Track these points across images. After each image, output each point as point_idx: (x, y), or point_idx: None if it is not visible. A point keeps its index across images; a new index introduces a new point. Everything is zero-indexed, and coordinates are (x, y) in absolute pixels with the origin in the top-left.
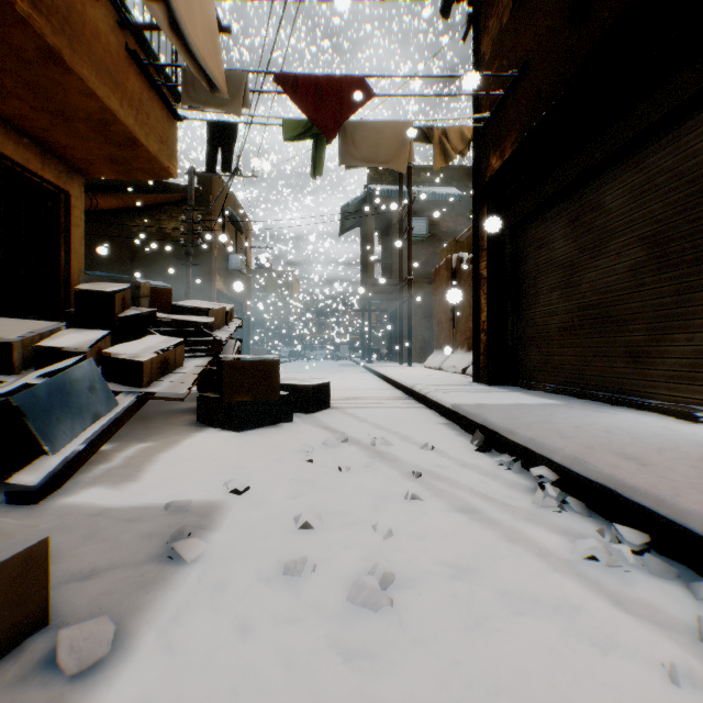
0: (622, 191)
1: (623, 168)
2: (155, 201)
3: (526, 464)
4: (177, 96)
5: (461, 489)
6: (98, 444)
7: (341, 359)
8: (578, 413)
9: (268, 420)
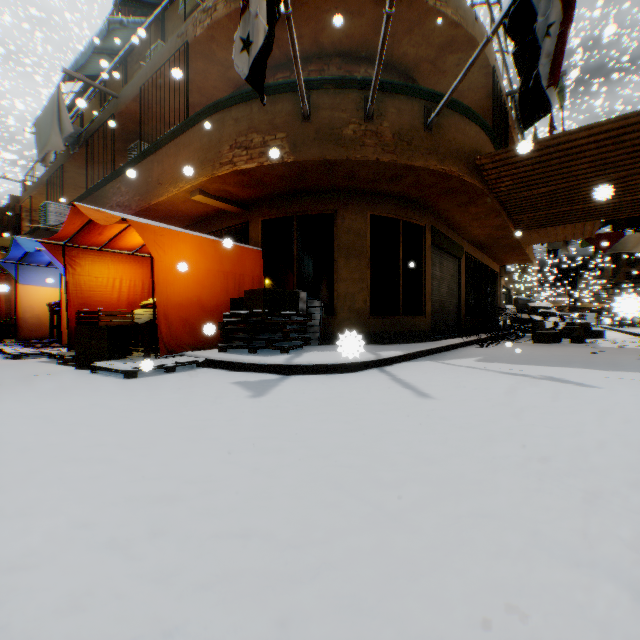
0: None
1: None
2: None
3: None
4: None
5: None
6: None
7: None
8: None
9: (585, 337)
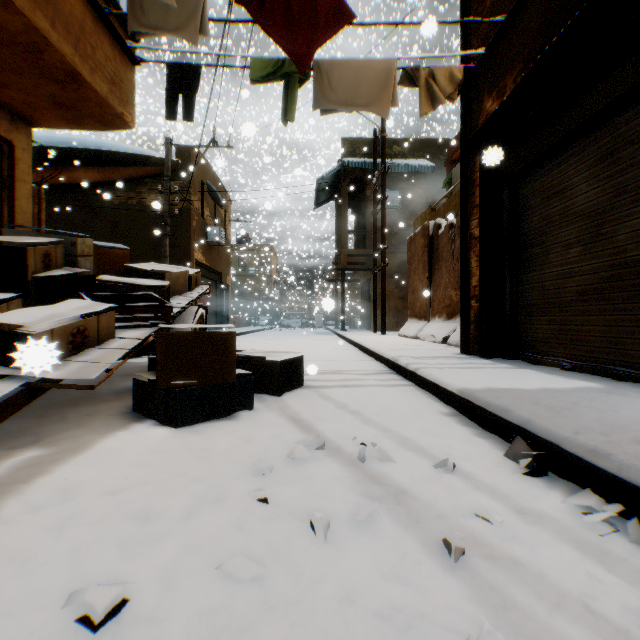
0: None
1: None
2: (135, 174)
3: None
4: (133, 36)
5: (567, 611)
6: None
7: (315, 327)
8: None
9: (220, 409)
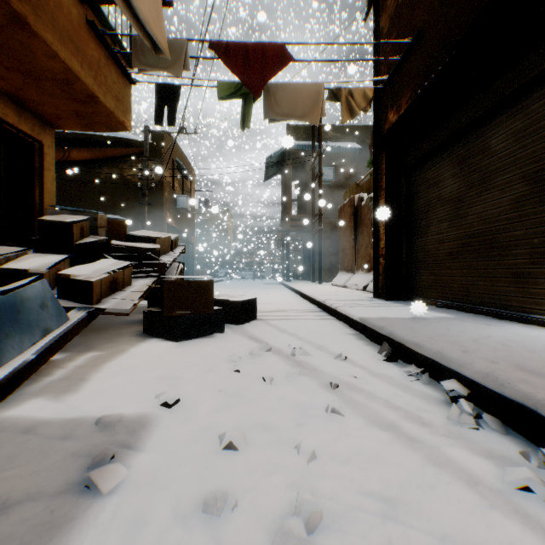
0: (506, 135)
1: (507, 115)
2: (118, 154)
3: (433, 375)
4: (131, 63)
5: (377, 401)
6: (47, 356)
7: (265, 278)
8: (471, 326)
9: (203, 331)
